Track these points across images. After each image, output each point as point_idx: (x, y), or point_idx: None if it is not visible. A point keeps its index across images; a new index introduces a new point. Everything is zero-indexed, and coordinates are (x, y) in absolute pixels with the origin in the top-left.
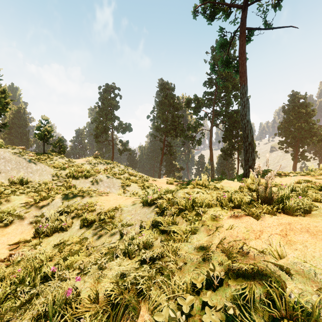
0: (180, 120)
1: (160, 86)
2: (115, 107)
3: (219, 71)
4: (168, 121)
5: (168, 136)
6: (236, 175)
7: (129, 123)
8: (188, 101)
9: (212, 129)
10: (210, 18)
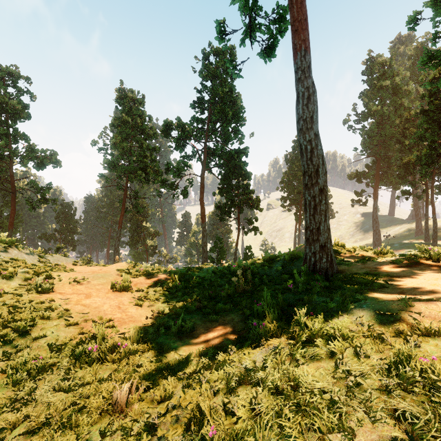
0: (154, 155)
1: (118, 92)
2: (20, 114)
3: (214, 89)
4: (133, 154)
5: (132, 179)
6: (268, 257)
7: (52, 150)
8: (168, 126)
9: (204, 174)
10: None
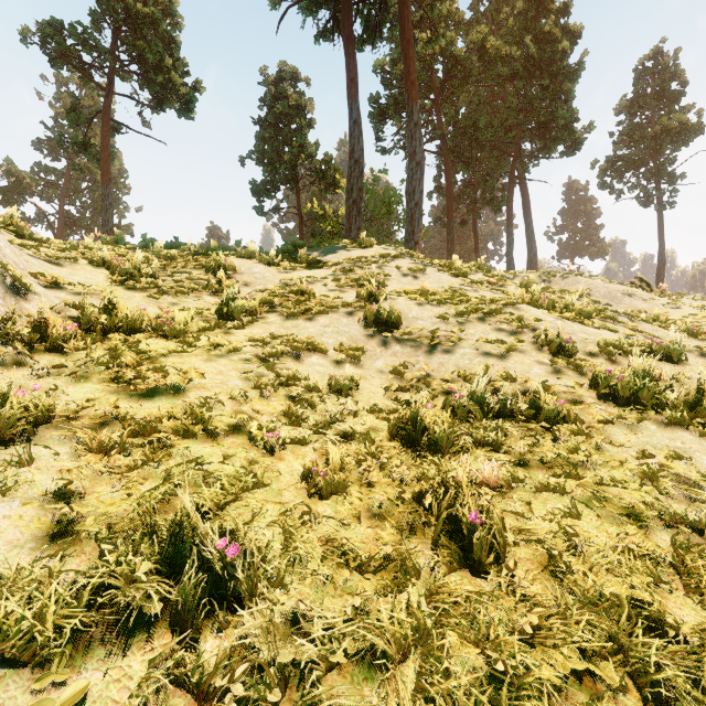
0: None
1: None
2: None
3: (76, 135)
4: None
5: None
6: None
7: None
8: None
9: None
10: (57, 62)
